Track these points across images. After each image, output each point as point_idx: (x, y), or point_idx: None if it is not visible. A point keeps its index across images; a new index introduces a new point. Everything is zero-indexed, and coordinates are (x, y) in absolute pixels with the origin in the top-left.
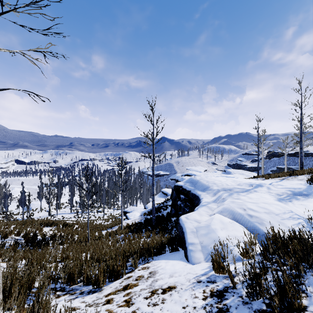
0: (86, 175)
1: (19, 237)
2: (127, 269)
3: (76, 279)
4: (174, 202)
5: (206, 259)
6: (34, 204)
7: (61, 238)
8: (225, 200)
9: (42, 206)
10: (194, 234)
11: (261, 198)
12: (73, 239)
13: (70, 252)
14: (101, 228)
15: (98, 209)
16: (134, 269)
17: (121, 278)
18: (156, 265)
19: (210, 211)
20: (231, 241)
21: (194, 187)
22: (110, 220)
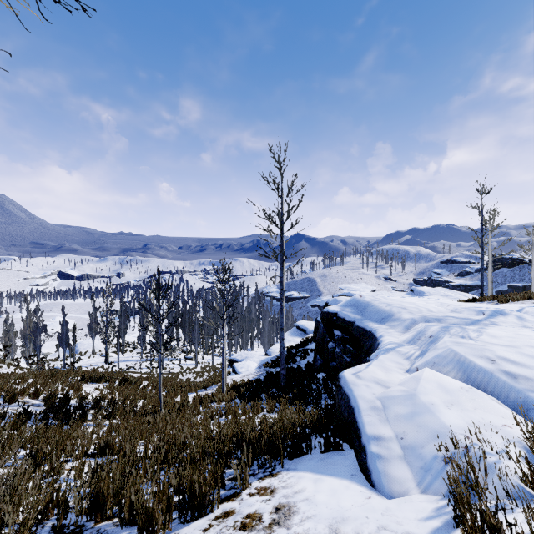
0: (157, 289)
1: (38, 402)
2: (226, 487)
3: (110, 506)
4: (320, 344)
5: (421, 486)
6: (83, 344)
7: (112, 405)
8: (437, 340)
9: (95, 348)
10: (380, 414)
11: (519, 337)
12: (133, 407)
13: (115, 436)
14: (188, 388)
15: (186, 354)
16: (241, 491)
17: (208, 513)
18: (292, 487)
19: (406, 362)
20: (487, 441)
21: (362, 314)
22: (205, 374)
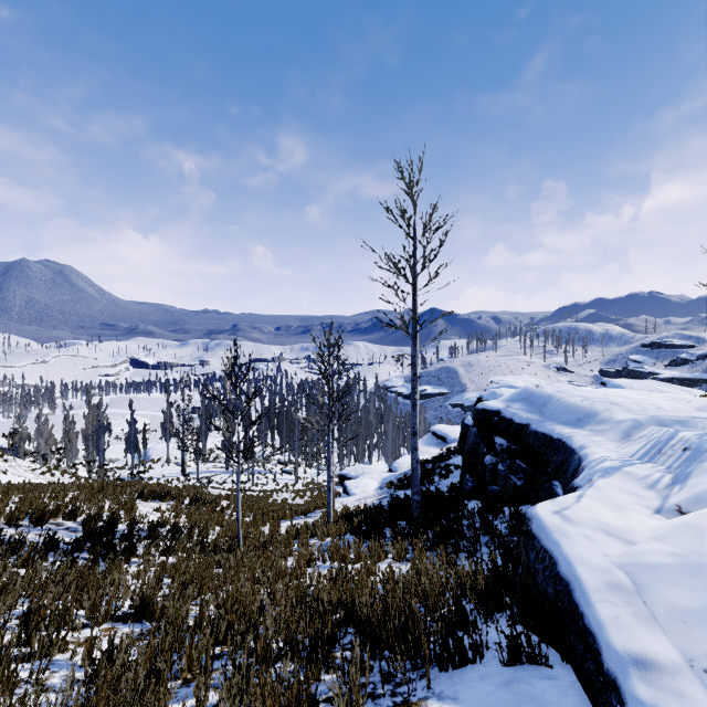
0: (233, 371)
1: (75, 525)
2: None
3: None
4: (471, 457)
5: None
6: (156, 449)
7: (174, 534)
8: (702, 456)
9: (171, 454)
10: (633, 603)
11: None
12: (202, 539)
13: (157, 591)
14: (281, 513)
15: (284, 466)
16: None
17: None
18: None
19: (650, 494)
20: None
21: (541, 414)
22: (308, 493)
